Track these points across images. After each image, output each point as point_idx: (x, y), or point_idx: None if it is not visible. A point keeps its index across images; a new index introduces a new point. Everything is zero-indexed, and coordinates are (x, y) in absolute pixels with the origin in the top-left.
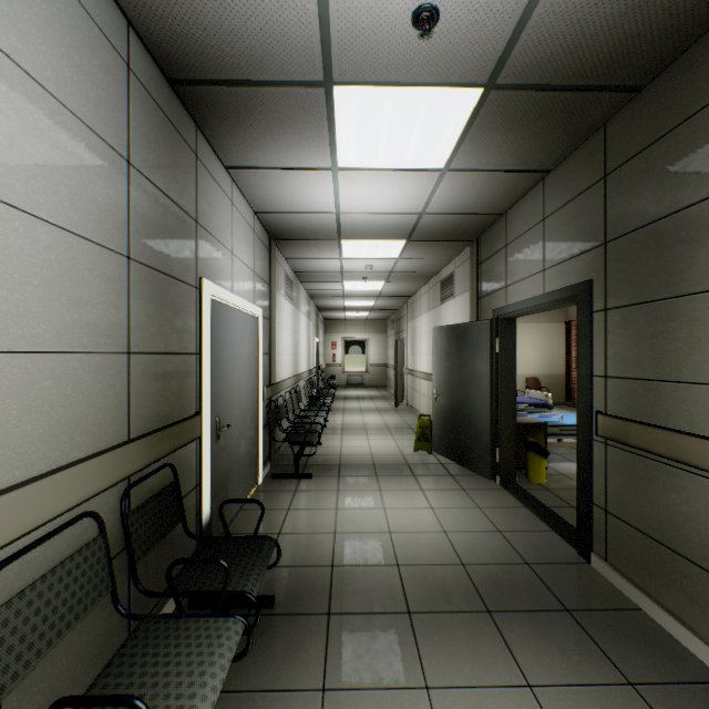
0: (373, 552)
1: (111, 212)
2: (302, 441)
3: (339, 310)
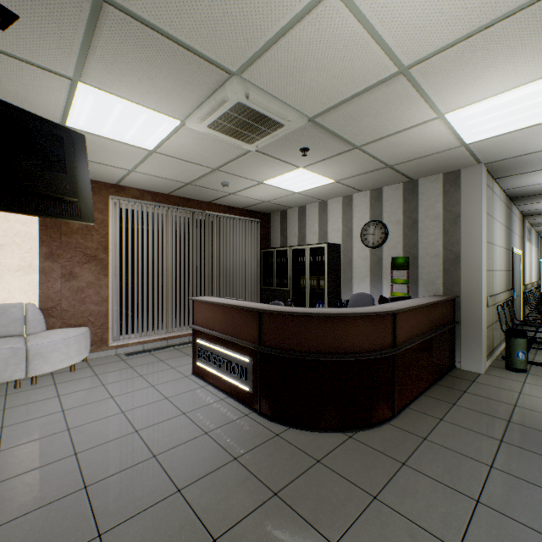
0: None
1: (504, 240)
2: None
3: None
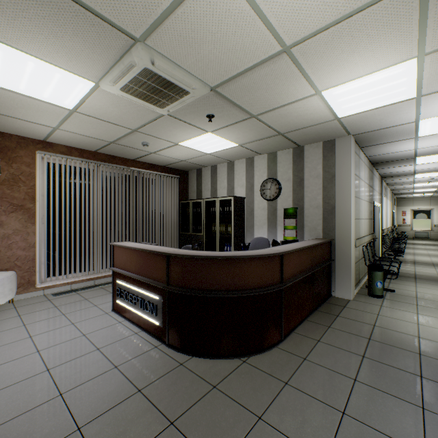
0: (430, 275)
1: (368, 195)
2: (397, 249)
3: (408, 194)
